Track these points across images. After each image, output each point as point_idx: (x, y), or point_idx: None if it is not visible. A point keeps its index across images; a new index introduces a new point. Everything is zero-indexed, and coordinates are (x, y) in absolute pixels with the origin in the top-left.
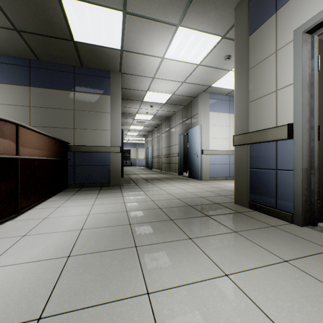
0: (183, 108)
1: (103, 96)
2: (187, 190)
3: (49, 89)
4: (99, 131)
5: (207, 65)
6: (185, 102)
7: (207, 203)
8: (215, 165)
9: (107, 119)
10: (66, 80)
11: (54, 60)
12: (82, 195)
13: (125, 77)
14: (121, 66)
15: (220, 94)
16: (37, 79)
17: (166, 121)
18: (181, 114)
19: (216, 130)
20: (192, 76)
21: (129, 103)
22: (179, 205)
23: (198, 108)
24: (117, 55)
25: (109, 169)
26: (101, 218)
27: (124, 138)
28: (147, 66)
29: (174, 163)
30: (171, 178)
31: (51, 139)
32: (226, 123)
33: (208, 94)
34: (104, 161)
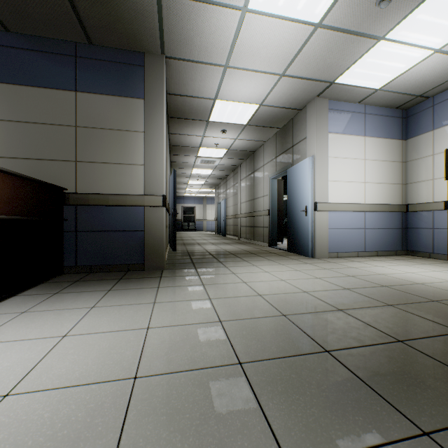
0: (278, 133)
1: (131, 101)
2: (295, 283)
3: (28, 86)
4: (124, 167)
5: (336, 25)
6: (282, 120)
7: (370, 337)
8: (339, 230)
9: (138, 144)
10: (60, 70)
11: (36, 31)
12: (72, 294)
13: (174, 68)
14: (163, 39)
15: (349, 100)
16: (6, 69)
17: (247, 159)
18: (274, 144)
19: (340, 167)
20: (299, 60)
21: (187, 127)
22: (295, 348)
23: (306, 129)
24: (152, 8)
25: (143, 239)
26: (18, 435)
27: (185, 189)
28: (212, 36)
29: (261, 226)
30: (257, 254)
31: (0, 175)
32: (358, 155)
33: (326, 100)
34: (133, 223)
